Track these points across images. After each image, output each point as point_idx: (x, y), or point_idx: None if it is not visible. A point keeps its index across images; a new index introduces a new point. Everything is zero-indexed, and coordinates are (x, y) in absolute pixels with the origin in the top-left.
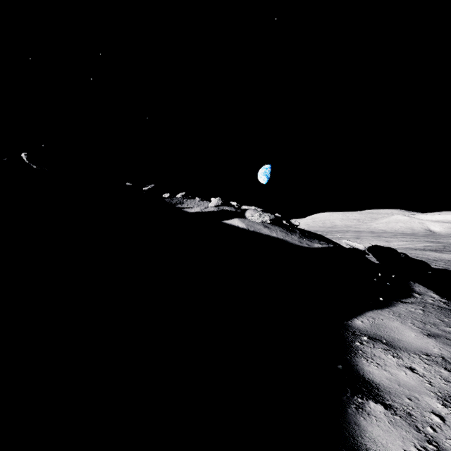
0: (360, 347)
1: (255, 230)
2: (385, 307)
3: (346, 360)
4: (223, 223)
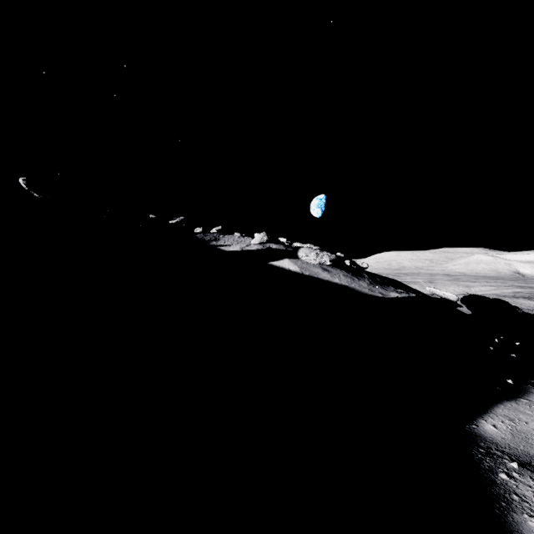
0: (511, 486)
1: (311, 275)
2: (518, 396)
3: (496, 518)
4: (270, 265)
